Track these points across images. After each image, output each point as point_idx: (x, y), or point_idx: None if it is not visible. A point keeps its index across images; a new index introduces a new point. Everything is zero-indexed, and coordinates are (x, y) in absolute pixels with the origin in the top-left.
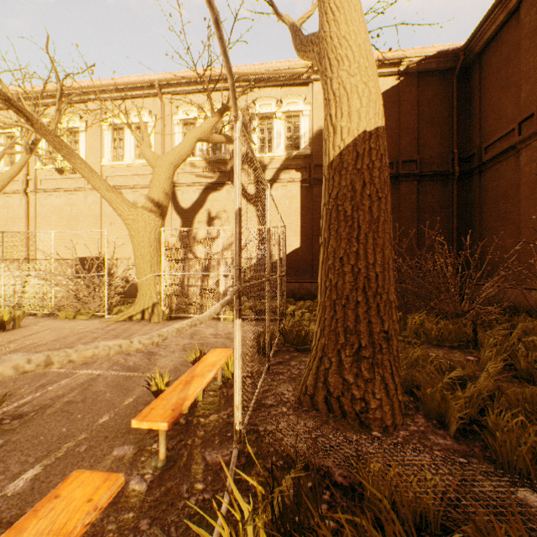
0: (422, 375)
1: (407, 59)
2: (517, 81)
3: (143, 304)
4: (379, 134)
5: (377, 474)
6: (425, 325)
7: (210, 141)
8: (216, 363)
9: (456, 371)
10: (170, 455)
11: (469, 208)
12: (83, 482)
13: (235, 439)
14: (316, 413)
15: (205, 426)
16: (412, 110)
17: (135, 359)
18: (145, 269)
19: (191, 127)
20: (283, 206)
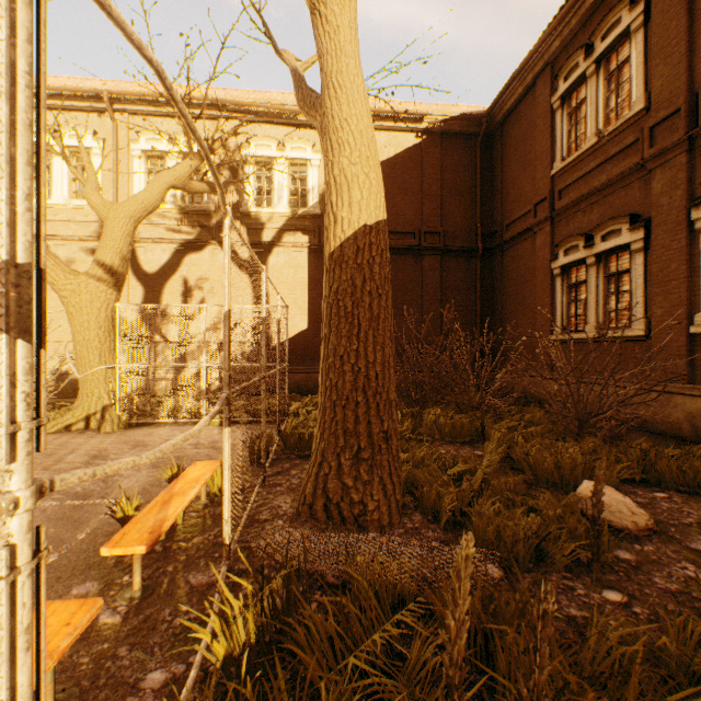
0: (424, 473)
1: (430, 116)
2: (533, 161)
3: (88, 408)
4: (380, 228)
5: (364, 566)
6: (439, 421)
7: (187, 189)
8: (199, 479)
9: (455, 466)
10: (147, 584)
11: (492, 289)
12: (56, 611)
13: (224, 555)
14: (315, 522)
15: (188, 550)
16: (435, 175)
17: (84, 483)
18: (91, 360)
19: (159, 161)
20: (286, 277)
